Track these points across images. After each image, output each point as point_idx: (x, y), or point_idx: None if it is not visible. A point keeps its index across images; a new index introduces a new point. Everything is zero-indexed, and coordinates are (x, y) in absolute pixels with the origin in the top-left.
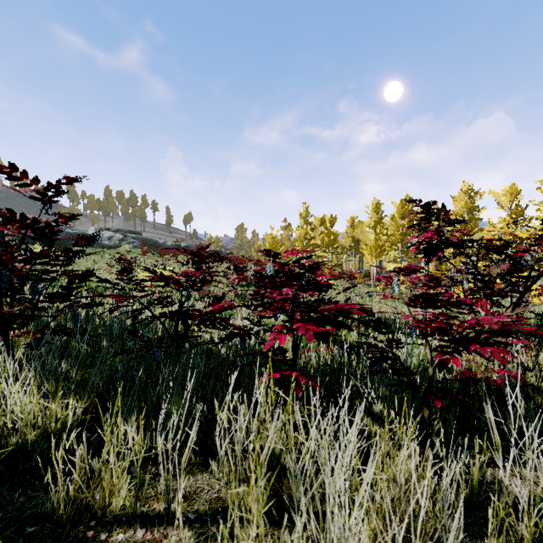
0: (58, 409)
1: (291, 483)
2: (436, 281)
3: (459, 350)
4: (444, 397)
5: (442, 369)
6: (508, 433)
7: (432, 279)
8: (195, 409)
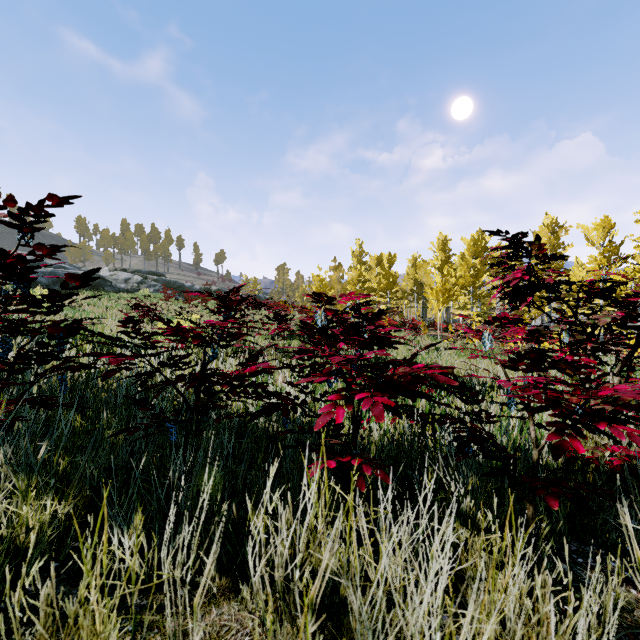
0: (28, 514)
1: (354, 624)
2: (539, 334)
3: (580, 430)
4: (557, 492)
5: (559, 456)
6: (635, 534)
7: (533, 332)
8: (221, 506)
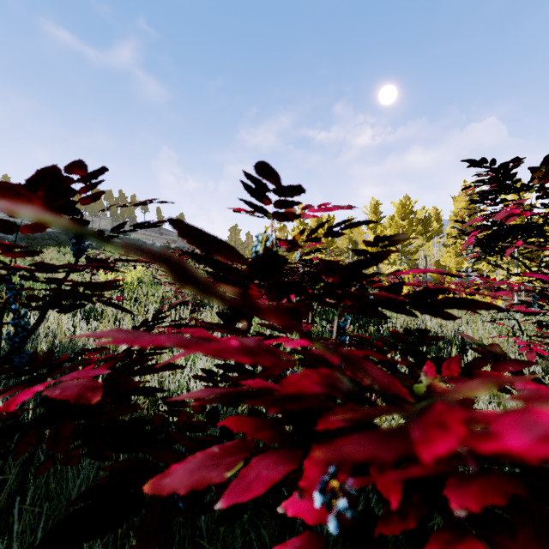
0: None
1: None
2: None
3: None
4: None
5: None
6: None
7: None
8: None
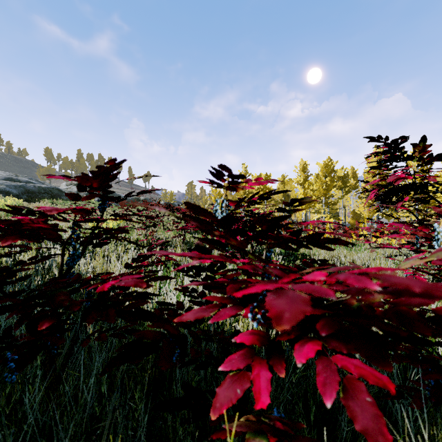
0: None
1: None
2: None
3: None
4: None
5: None
6: None
7: None
8: None
